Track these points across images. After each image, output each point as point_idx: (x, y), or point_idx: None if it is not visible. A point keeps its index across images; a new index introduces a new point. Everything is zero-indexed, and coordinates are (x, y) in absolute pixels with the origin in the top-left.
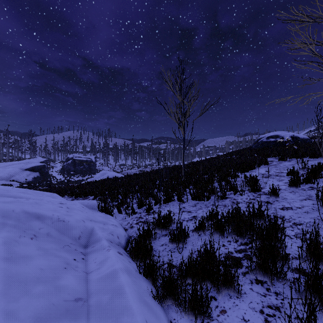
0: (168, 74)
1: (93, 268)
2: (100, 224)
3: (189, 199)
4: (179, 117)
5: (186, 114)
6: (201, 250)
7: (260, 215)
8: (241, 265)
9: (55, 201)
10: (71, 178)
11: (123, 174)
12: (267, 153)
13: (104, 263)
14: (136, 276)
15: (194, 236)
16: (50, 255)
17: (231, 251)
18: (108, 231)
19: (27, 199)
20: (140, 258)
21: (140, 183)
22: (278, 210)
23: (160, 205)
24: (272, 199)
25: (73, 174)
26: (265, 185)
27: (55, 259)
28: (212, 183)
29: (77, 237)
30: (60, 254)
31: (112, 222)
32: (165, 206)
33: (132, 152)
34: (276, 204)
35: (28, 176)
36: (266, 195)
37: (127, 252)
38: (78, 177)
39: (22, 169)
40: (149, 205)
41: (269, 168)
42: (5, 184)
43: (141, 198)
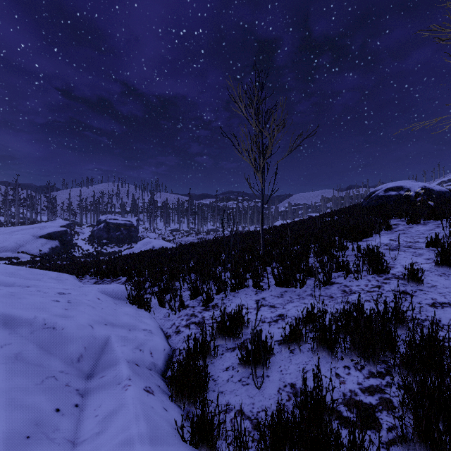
0: (238, 90)
1: (88, 432)
2: (122, 330)
3: (271, 285)
4: (255, 158)
5: (267, 152)
6: (297, 384)
7: (399, 318)
8: (377, 423)
9: (56, 287)
10: (103, 249)
11: (176, 243)
12: (388, 213)
13: (112, 419)
14: (172, 448)
15: (282, 353)
16: (4, 406)
17: (354, 389)
18: (133, 344)
19: (1, 287)
20: (186, 396)
21: (196, 258)
22: (426, 308)
23: (226, 294)
24: (411, 286)
25: (106, 244)
26: (393, 262)
27: (13, 416)
28: (308, 259)
29: (75, 358)
30: (30, 399)
31: (145, 325)
32: (234, 295)
33: (189, 213)
34: (421, 297)
35: (43, 246)
36: (399, 280)
37: (167, 381)
38: (113, 247)
39: (36, 237)
40: (208, 294)
41: (394, 235)
42: (11, 258)
43: (195, 283)
